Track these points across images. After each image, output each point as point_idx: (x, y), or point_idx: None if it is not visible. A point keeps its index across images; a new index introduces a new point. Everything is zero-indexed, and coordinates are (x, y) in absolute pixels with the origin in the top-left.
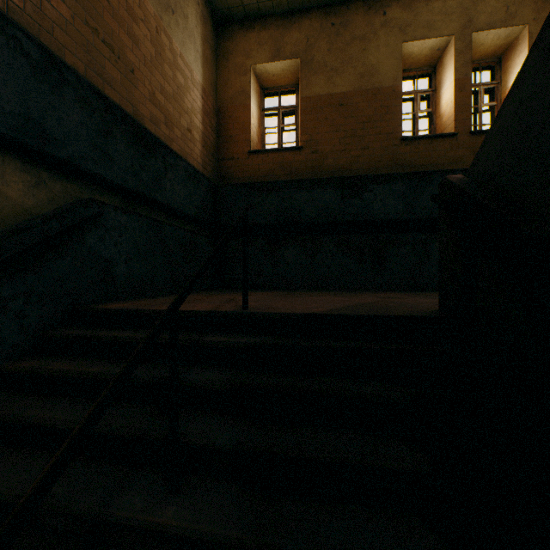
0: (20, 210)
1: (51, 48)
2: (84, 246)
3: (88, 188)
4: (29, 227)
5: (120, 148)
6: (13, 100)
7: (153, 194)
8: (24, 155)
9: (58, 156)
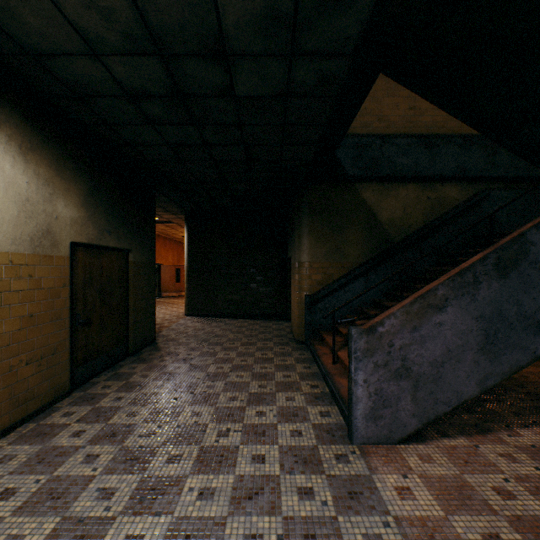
0: (455, 201)
1: (466, 133)
2: (480, 210)
3: (484, 184)
4: (458, 206)
5: (502, 157)
6: (453, 163)
7: (530, 173)
8: (456, 180)
9: (469, 176)
